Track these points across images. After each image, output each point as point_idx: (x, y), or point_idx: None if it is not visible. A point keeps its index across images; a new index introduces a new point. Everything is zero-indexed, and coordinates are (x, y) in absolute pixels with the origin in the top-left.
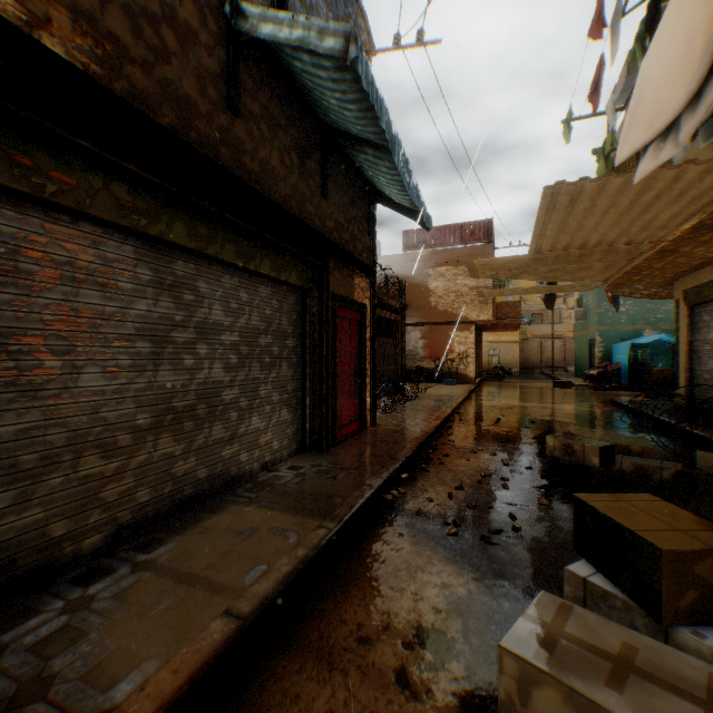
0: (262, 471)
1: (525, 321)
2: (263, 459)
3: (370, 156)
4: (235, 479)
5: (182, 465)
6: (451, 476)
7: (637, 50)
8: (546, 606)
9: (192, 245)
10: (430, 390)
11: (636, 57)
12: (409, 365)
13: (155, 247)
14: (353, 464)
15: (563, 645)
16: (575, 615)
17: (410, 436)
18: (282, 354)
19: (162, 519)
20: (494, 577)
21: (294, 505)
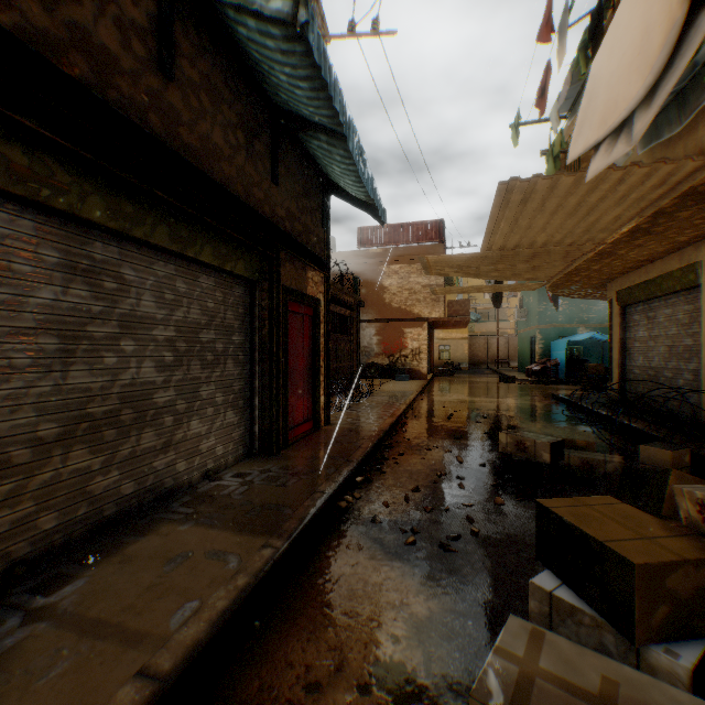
0: (203, 481)
1: (473, 319)
2: (205, 467)
3: (323, 143)
4: (171, 492)
5: (102, 480)
6: (407, 476)
7: (582, 59)
8: (517, 635)
9: (114, 224)
10: (384, 386)
11: (581, 65)
12: (364, 362)
13: (65, 224)
14: (305, 468)
15: (540, 687)
16: (548, 644)
17: (365, 435)
18: (227, 351)
19: (74, 547)
20: (455, 591)
21: (237, 520)
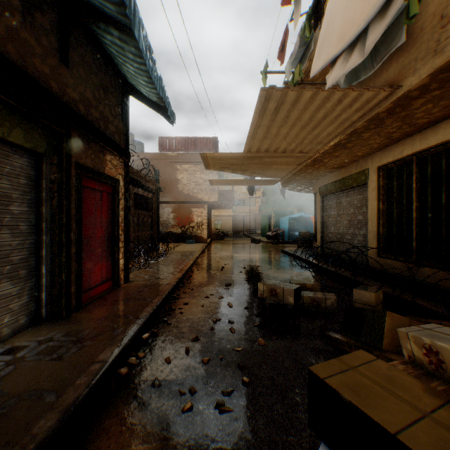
0: None
1: (235, 204)
2: None
3: (116, 38)
4: None
5: None
6: (189, 325)
7: (308, 26)
8: None
9: None
10: (178, 248)
11: (307, 31)
12: (163, 231)
13: None
14: (93, 331)
15: None
16: None
17: (157, 289)
18: (2, 221)
19: None
20: None
21: None
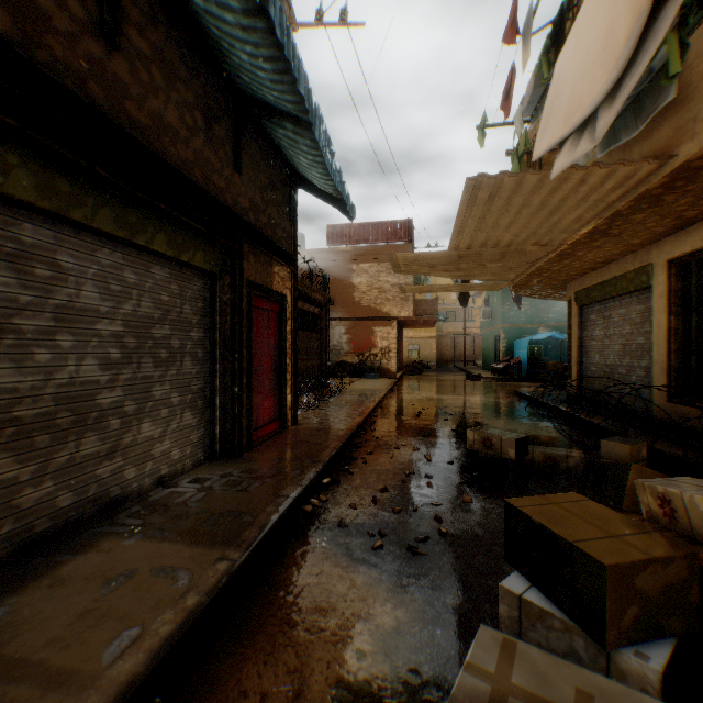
0: (156, 488)
1: (440, 318)
2: (158, 473)
3: (289, 132)
4: (118, 502)
5: (32, 493)
6: (375, 476)
7: (545, 63)
8: (488, 648)
9: (46, 204)
10: (354, 385)
11: (544, 69)
12: (333, 360)
13: None
14: (269, 470)
15: None
16: (521, 656)
17: (333, 434)
18: (184, 348)
19: None
20: (423, 598)
21: (192, 530)
